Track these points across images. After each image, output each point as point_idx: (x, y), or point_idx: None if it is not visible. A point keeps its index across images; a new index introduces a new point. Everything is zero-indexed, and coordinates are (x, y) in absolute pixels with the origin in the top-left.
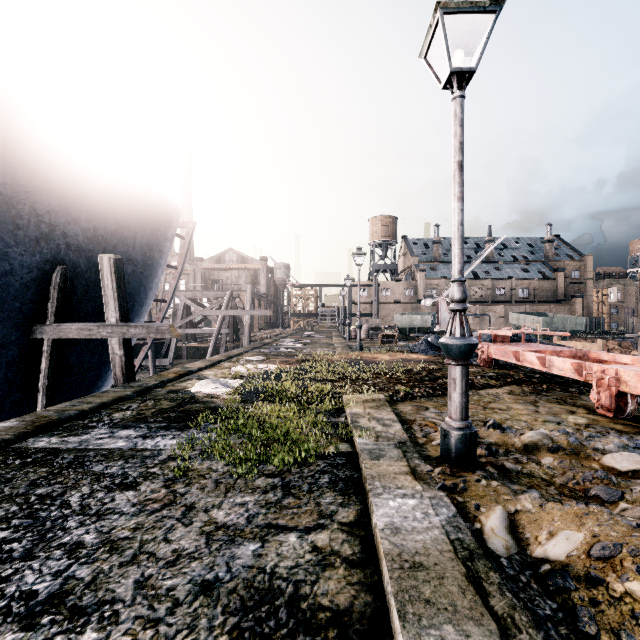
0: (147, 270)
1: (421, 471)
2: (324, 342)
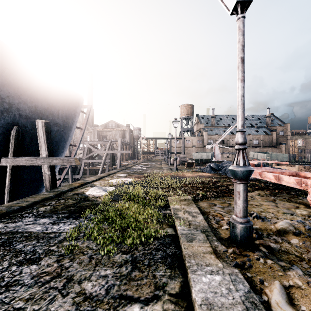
0: (65, 129)
1: (219, 251)
2: (158, 166)
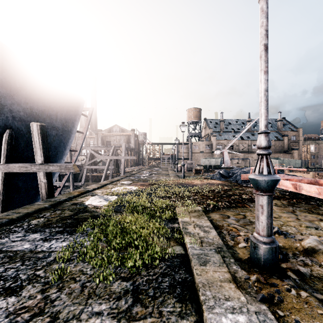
0: (65, 133)
1: (240, 278)
2: (164, 173)
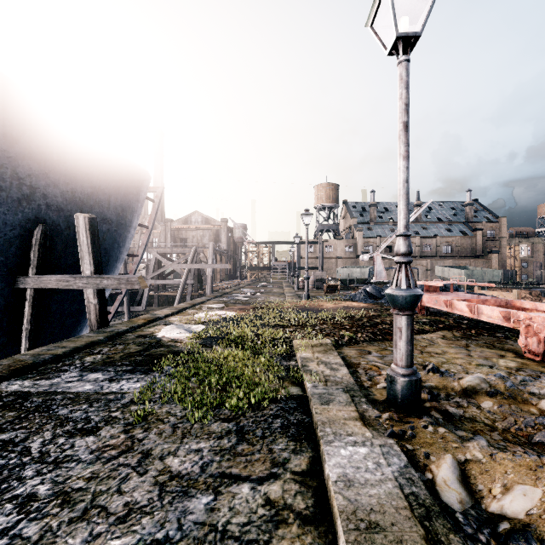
0: (121, 228)
1: (369, 416)
2: (276, 291)
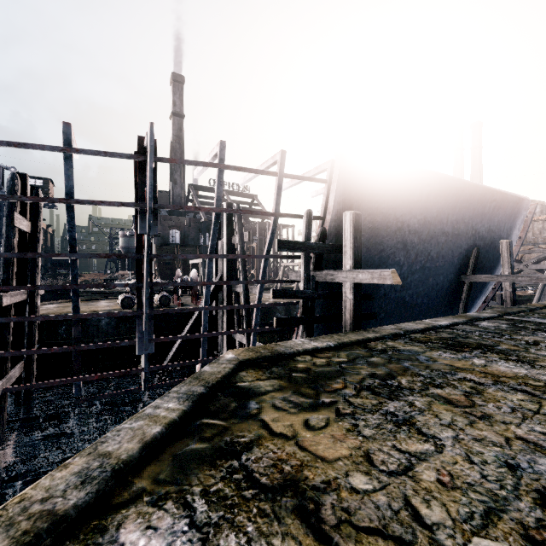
0: None
1: None
2: None
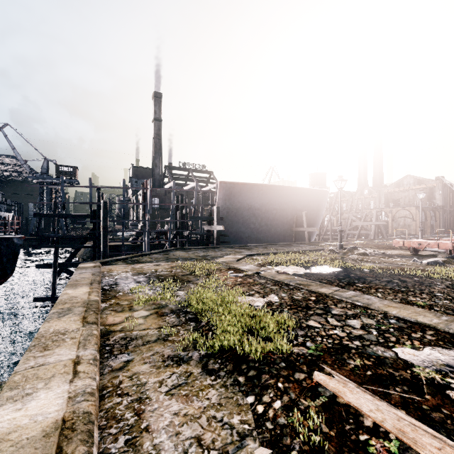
0: (318, 212)
1: None
2: None
